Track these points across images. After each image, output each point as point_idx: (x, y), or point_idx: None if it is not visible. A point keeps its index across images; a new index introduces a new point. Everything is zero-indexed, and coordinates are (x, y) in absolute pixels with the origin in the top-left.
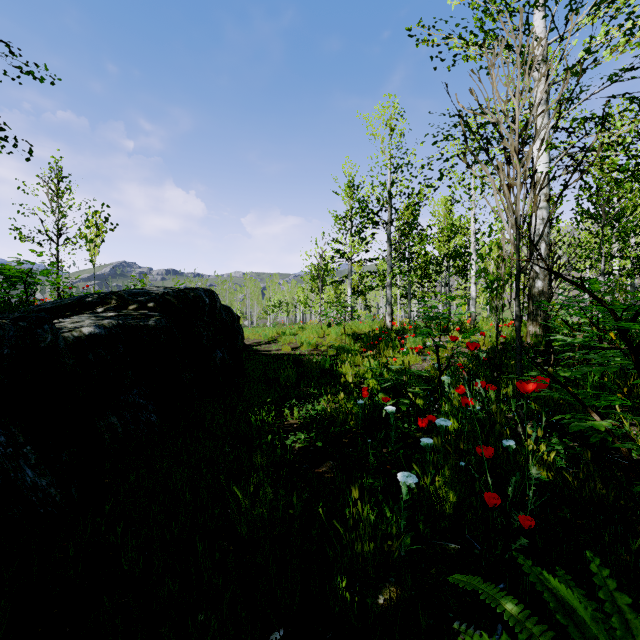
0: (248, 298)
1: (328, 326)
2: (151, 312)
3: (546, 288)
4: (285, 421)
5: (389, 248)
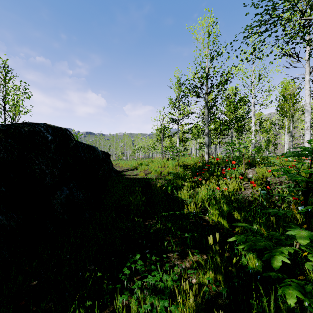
0: (125, 145)
1: (167, 160)
2: None
3: None
4: None
5: (207, 110)
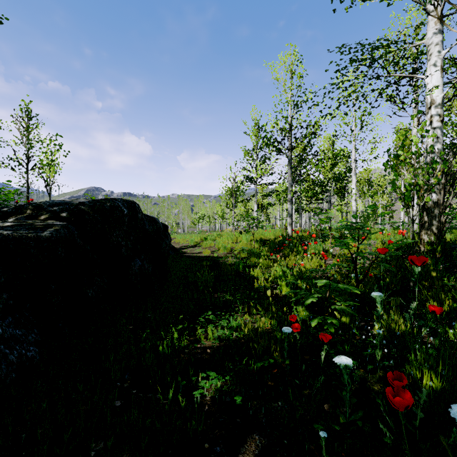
0: (181, 212)
1: (240, 233)
2: (59, 222)
3: (441, 200)
4: (198, 342)
5: (290, 170)
